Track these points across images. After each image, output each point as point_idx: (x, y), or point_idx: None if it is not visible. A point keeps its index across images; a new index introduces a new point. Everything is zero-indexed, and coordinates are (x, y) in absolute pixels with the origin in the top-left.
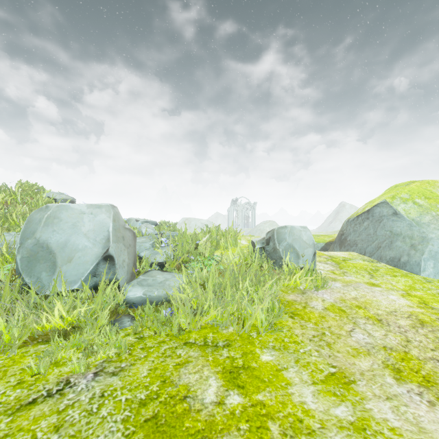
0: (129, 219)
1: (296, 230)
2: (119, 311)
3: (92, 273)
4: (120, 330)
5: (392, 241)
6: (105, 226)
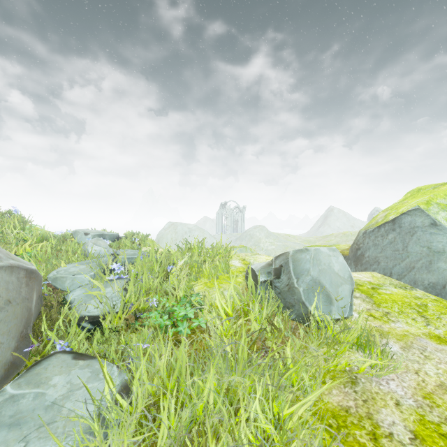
0: (75, 232)
1: (323, 254)
2: None
3: None
4: None
5: (431, 261)
6: None
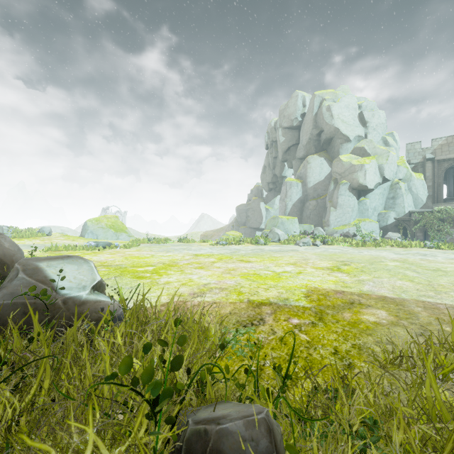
0: None
1: (46, 227)
2: None
3: None
4: None
5: (85, 231)
6: None
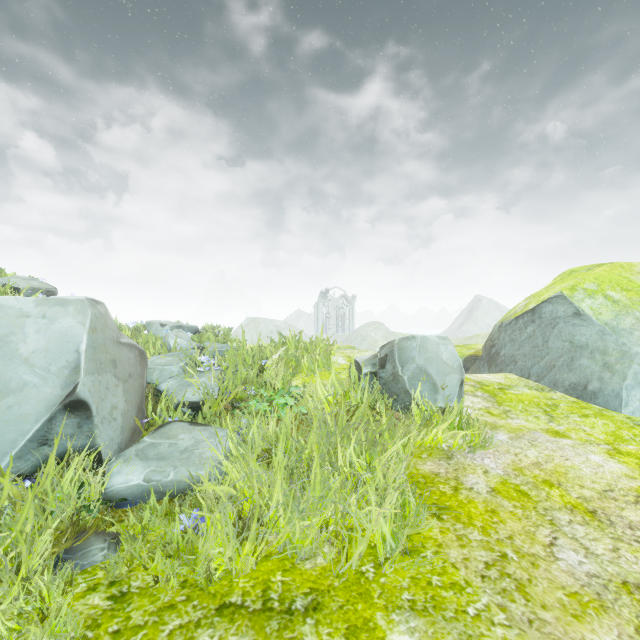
0: (149, 323)
1: (431, 342)
2: (88, 523)
3: (39, 438)
4: (80, 573)
5: (573, 358)
6: (71, 341)
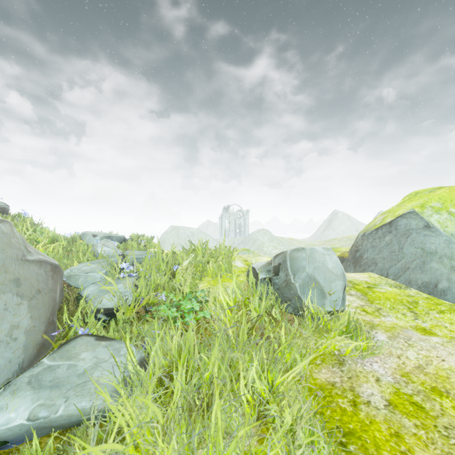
0: (84, 234)
1: (318, 253)
2: None
3: None
4: None
5: (424, 262)
6: None
